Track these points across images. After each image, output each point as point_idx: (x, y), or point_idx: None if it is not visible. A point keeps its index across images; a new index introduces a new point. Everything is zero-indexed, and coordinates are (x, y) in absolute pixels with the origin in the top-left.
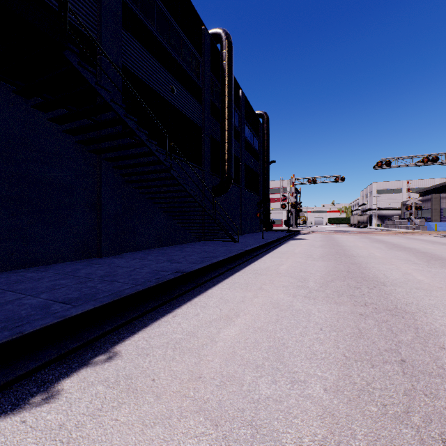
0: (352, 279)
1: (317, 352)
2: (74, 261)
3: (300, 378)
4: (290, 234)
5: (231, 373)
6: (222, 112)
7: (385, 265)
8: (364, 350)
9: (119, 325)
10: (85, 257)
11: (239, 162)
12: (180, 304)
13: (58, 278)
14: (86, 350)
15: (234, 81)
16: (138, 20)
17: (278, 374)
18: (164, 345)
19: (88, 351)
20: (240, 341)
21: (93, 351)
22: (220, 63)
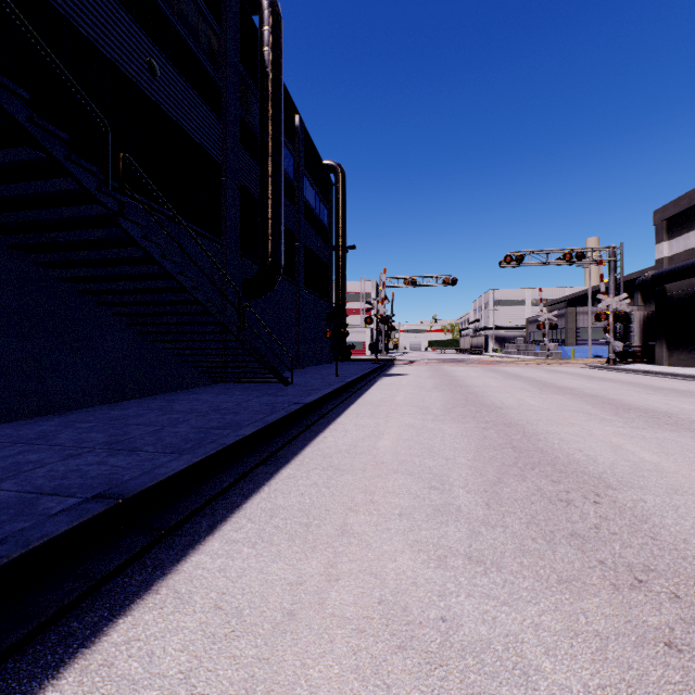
0: (535, 470)
1: None
2: None
3: None
4: (379, 366)
5: None
6: (263, 141)
7: (564, 427)
8: None
9: None
10: None
11: (295, 240)
12: (31, 681)
13: None
14: None
15: (286, 96)
16: None
17: None
18: None
19: None
20: None
21: None
22: (259, 49)
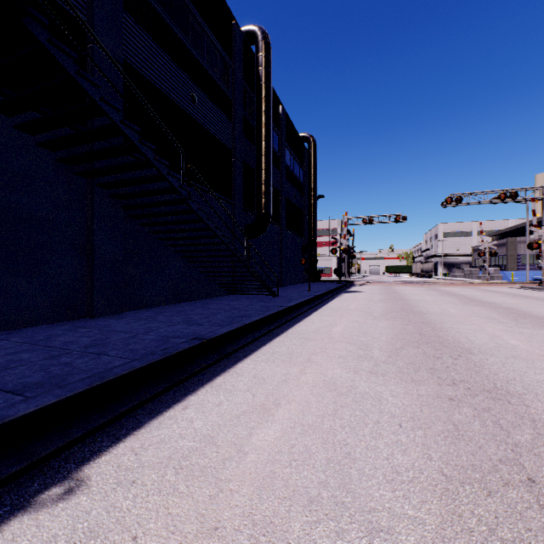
0: (428, 344)
1: (400, 468)
2: (53, 324)
3: (382, 524)
4: (342, 285)
5: (267, 518)
6: (258, 131)
7: (465, 325)
8: (469, 461)
9: (96, 426)
10: (70, 318)
11: (279, 195)
12: (195, 387)
13: (21, 350)
14: (33, 476)
15: (273, 94)
16: (146, 3)
17: (345, 516)
18: (162, 462)
19: (34, 479)
20: (282, 451)
21: (43, 478)
22: (255, 69)
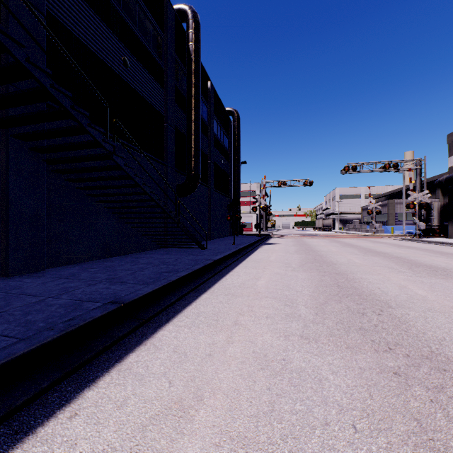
0: (348, 298)
1: None
2: None
3: None
4: (261, 238)
5: None
6: (188, 100)
7: (373, 275)
8: None
9: None
10: None
11: (208, 159)
12: (98, 372)
13: None
14: None
15: (202, 70)
16: None
17: None
18: None
19: None
20: None
21: None
22: (186, 44)
